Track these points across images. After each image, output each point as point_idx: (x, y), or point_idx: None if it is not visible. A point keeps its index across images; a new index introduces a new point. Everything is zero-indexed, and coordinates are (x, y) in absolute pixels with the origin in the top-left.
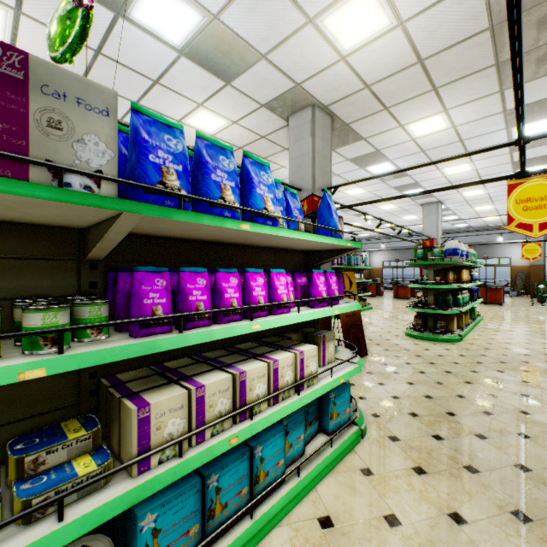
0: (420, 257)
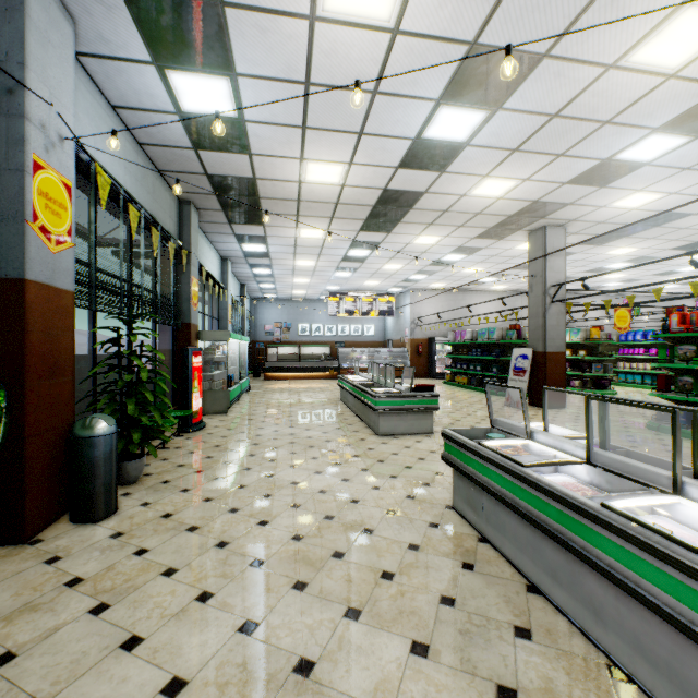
0: None
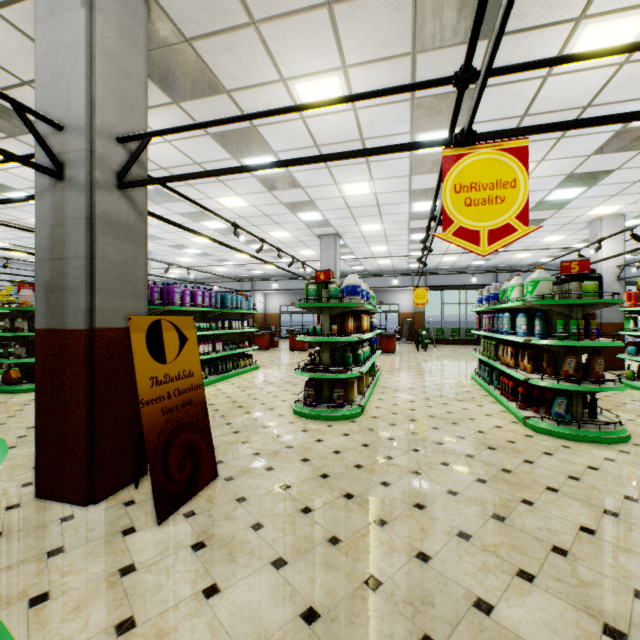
0: (313, 296)
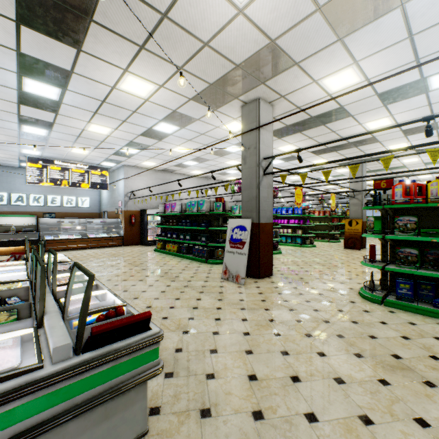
0: None
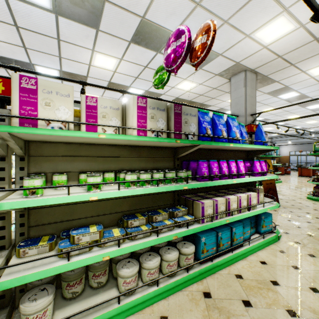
0: (318, 150)
